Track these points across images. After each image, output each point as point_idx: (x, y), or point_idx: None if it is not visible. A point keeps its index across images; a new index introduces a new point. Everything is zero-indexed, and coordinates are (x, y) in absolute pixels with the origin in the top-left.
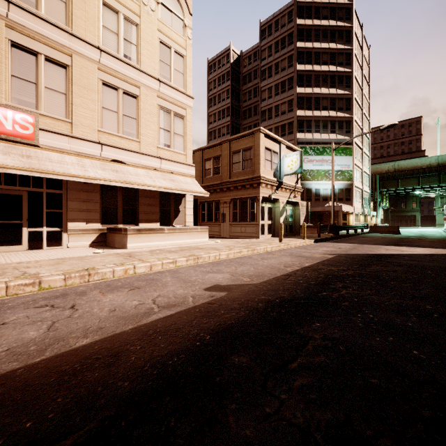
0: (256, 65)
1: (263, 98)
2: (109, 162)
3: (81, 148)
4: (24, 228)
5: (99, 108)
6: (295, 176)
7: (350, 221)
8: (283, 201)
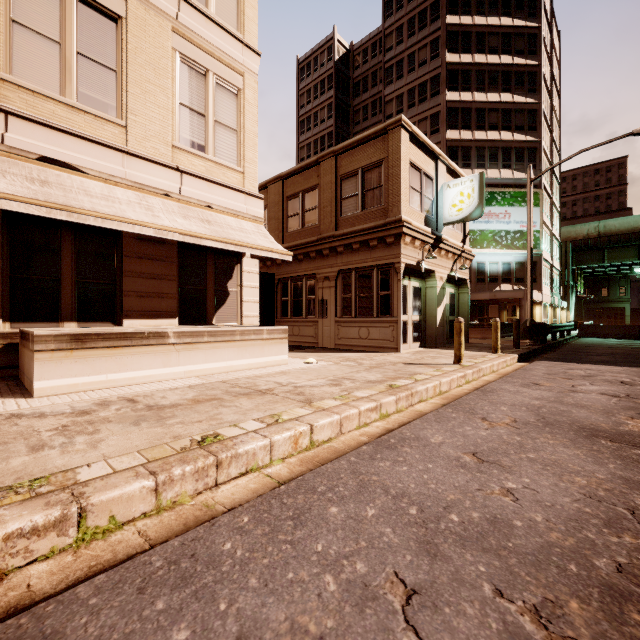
0: (376, 63)
1: (389, 114)
2: (30, 162)
3: None
4: None
5: (1, 20)
6: (461, 230)
7: (535, 316)
8: (441, 275)
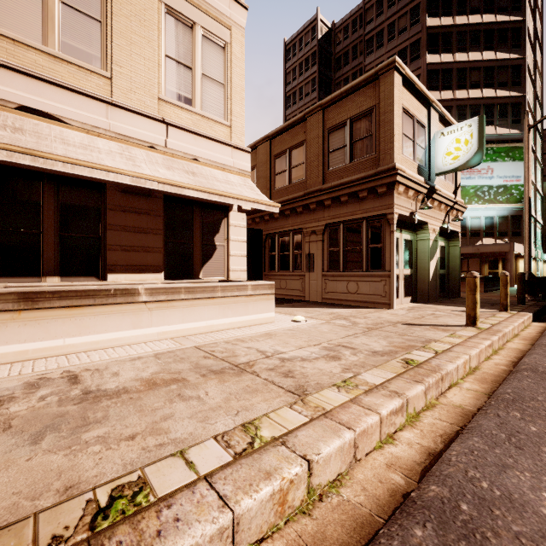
0: (356, 37)
1: None
2: (7, 111)
3: None
4: None
5: None
6: (452, 181)
7: (519, 269)
8: (434, 227)
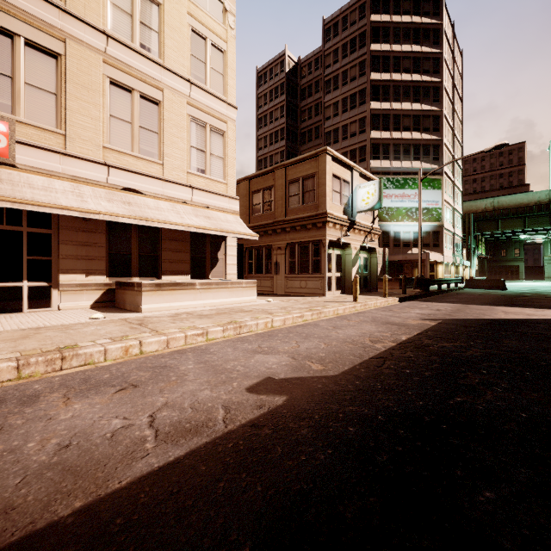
0: (318, 74)
1: (327, 116)
2: (119, 191)
3: (79, 171)
4: None
5: (105, 116)
6: (371, 214)
7: (438, 273)
8: (356, 246)
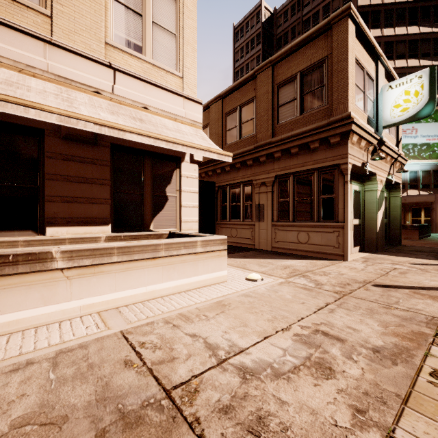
0: (295, 20)
1: None
2: None
3: None
4: None
5: None
6: (395, 135)
7: None
8: (381, 178)
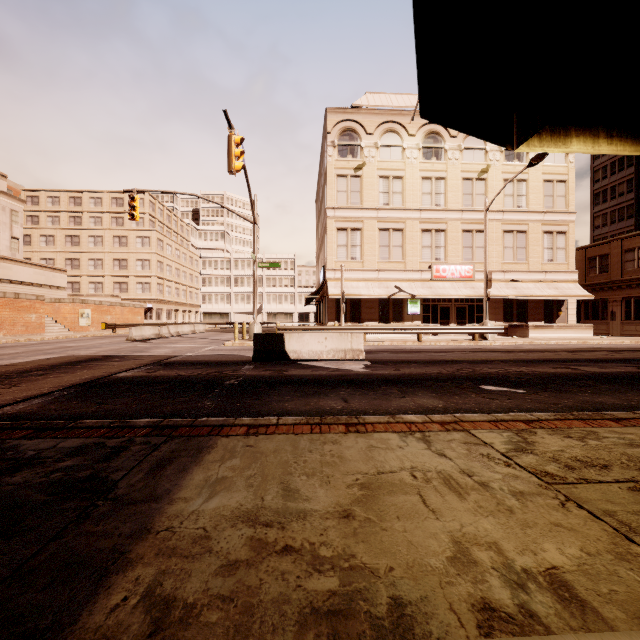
0: None
1: None
2: (509, 282)
3: (493, 277)
4: (466, 324)
5: (502, 249)
6: None
7: None
8: None
